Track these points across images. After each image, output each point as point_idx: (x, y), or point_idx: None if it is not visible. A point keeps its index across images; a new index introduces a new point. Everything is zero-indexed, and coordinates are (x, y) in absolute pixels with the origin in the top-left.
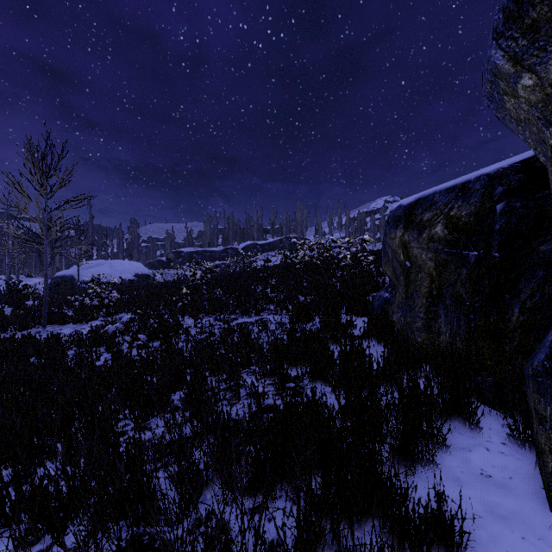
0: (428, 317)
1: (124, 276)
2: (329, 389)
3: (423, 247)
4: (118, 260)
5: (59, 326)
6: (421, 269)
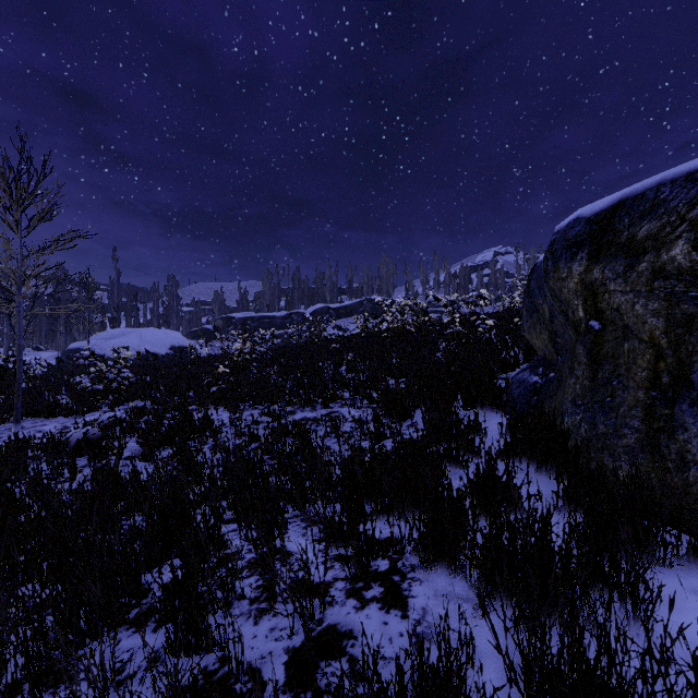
0: (650, 428)
1: (157, 349)
2: (461, 586)
3: (637, 289)
4: (149, 329)
5: (44, 420)
6: (629, 333)
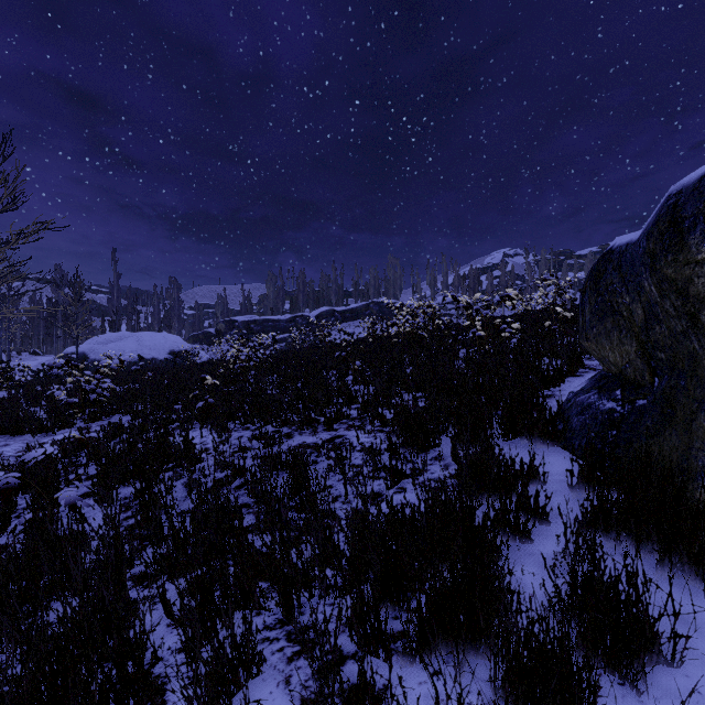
0: None
1: (155, 354)
2: None
3: None
4: (148, 333)
5: (9, 438)
6: None
